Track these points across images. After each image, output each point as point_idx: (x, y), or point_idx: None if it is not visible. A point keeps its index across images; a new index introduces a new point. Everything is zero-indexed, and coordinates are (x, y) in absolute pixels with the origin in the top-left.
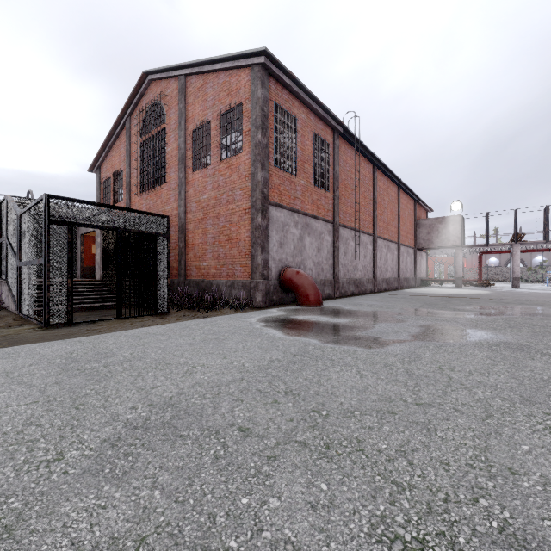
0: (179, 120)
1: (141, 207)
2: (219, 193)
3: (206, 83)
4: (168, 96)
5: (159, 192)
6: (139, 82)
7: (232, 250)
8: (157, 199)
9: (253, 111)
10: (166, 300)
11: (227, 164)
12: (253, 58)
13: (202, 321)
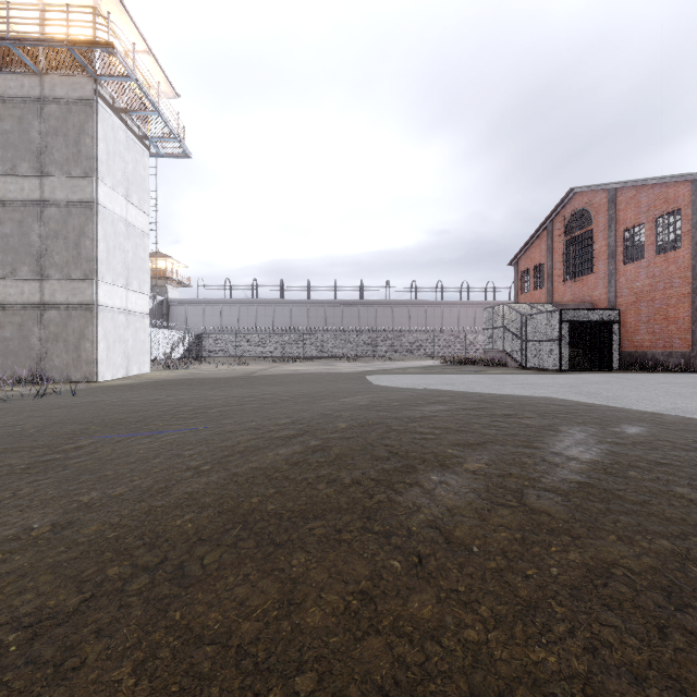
0: (608, 224)
1: (564, 292)
2: (653, 281)
3: (639, 193)
4: (595, 204)
5: (585, 281)
6: (565, 196)
7: (669, 326)
8: (583, 286)
9: (693, 216)
10: (617, 363)
11: (663, 258)
12: (693, 176)
13: (654, 374)
